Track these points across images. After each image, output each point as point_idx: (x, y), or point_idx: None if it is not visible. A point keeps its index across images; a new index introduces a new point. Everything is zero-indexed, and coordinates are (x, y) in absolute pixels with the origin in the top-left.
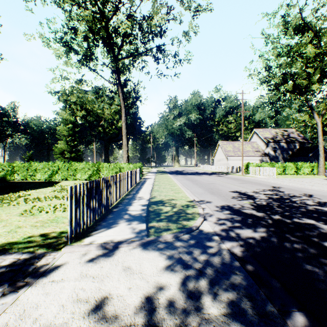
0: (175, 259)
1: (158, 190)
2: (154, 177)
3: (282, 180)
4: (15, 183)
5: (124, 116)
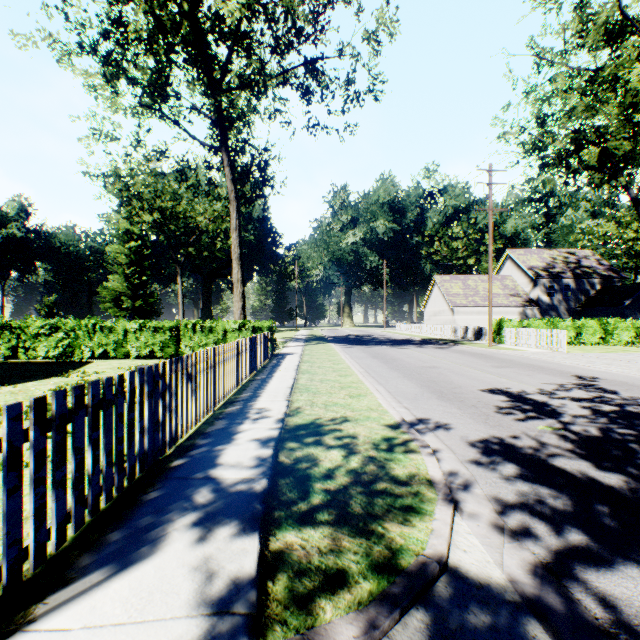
0: None
1: (307, 387)
2: (301, 351)
3: (587, 359)
4: None
5: (235, 217)
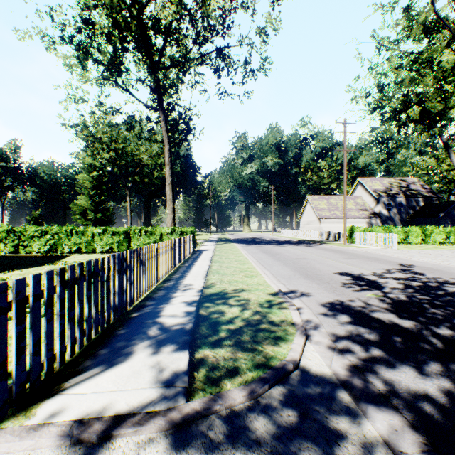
0: None
1: (218, 271)
2: (213, 248)
3: (410, 253)
4: None
5: (168, 156)
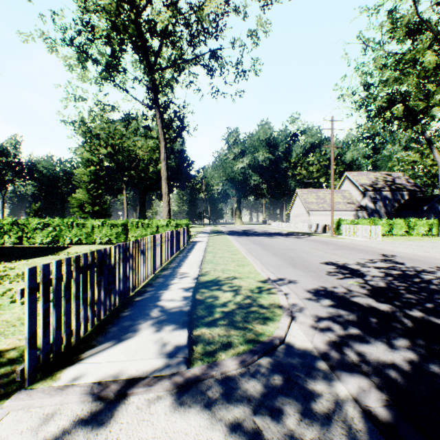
0: (246, 438)
1: (211, 260)
2: (207, 240)
3: (393, 244)
4: (3, 249)
5: (164, 152)
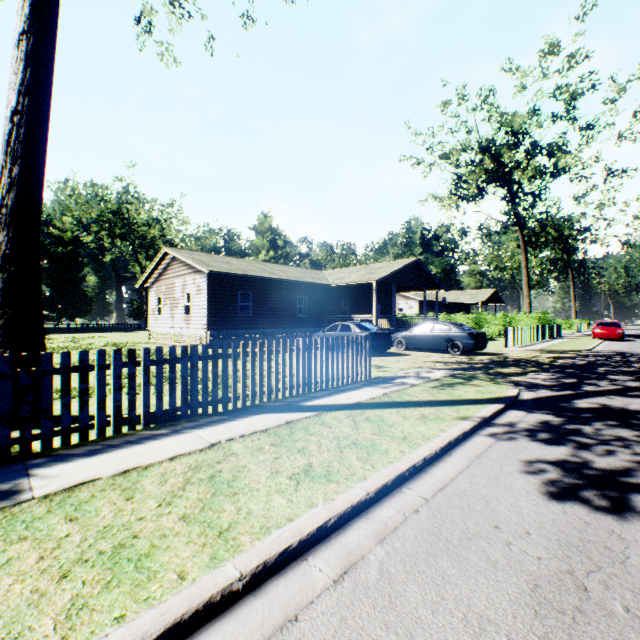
0: None
1: None
2: None
3: None
4: None
5: (571, 286)
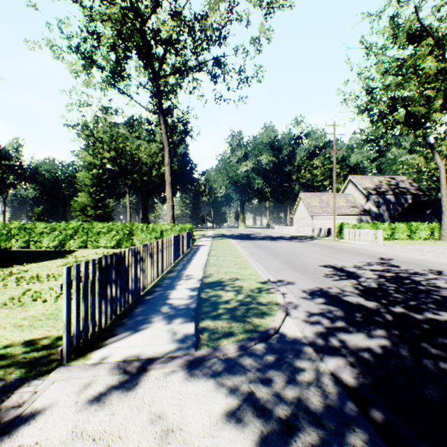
0: (243, 397)
1: (215, 264)
2: (210, 244)
3: (393, 248)
4: (11, 253)
5: (168, 157)
